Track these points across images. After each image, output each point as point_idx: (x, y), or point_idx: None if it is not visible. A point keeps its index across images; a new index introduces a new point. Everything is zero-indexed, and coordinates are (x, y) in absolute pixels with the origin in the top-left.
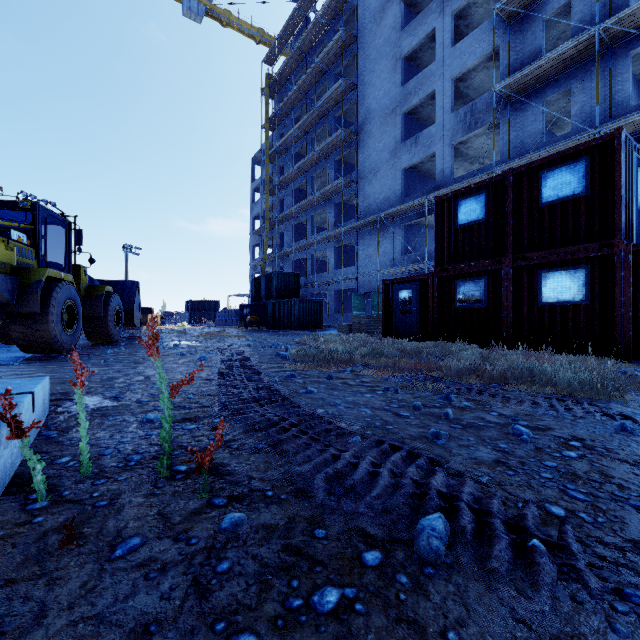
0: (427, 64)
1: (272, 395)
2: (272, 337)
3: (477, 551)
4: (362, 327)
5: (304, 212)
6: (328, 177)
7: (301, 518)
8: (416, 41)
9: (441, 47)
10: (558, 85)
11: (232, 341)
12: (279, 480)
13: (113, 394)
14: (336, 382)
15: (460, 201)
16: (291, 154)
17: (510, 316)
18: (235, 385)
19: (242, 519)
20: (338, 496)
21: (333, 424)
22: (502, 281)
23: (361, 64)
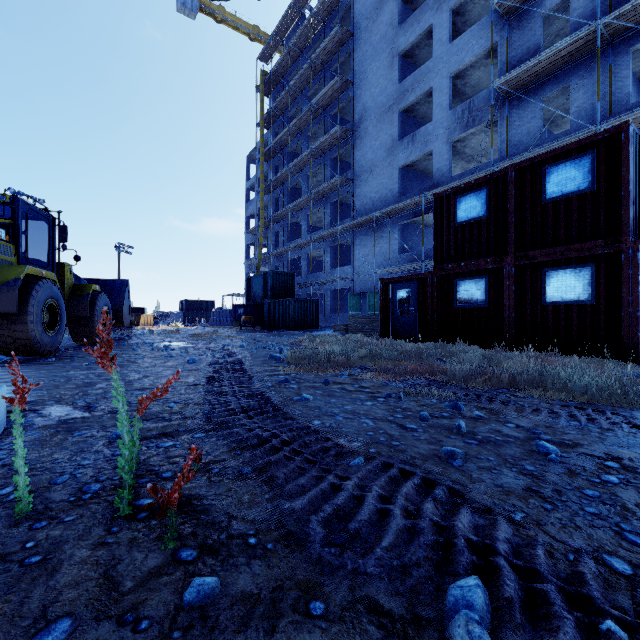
0: (424, 61)
1: (263, 404)
2: (267, 338)
3: (533, 639)
4: (359, 327)
5: (299, 211)
6: (324, 175)
7: (292, 582)
8: (413, 38)
9: (438, 44)
10: (557, 82)
11: (225, 342)
12: (265, 522)
13: (86, 403)
14: (333, 387)
15: (460, 198)
16: (286, 152)
17: (512, 316)
18: (223, 392)
19: (213, 587)
20: (340, 547)
21: (331, 441)
22: (504, 280)
23: (357, 61)
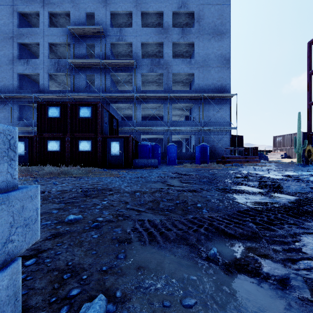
0: (35, 24)
1: None
2: None
3: None
4: None
5: None
6: None
7: None
8: (27, 10)
9: (42, 23)
10: (91, 71)
11: None
12: None
13: None
14: None
15: (49, 107)
16: None
17: (69, 155)
18: None
19: None
20: None
21: None
22: (66, 142)
23: None
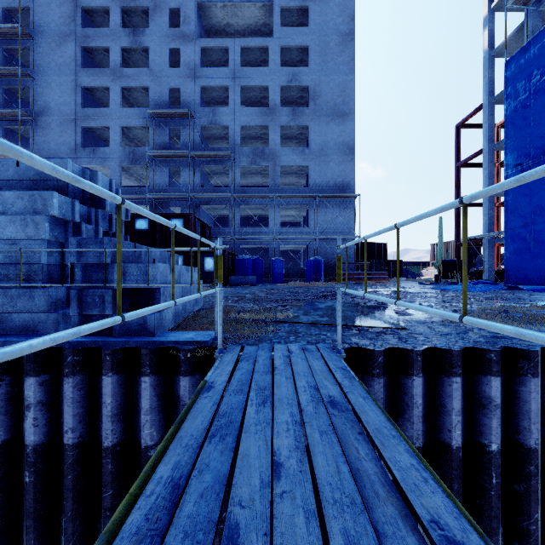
0: (100, 98)
1: None
2: None
3: None
4: None
5: None
6: None
7: None
8: (94, 84)
9: (114, 102)
10: (176, 164)
11: None
12: None
13: None
14: None
15: (137, 219)
16: None
17: None
18: None
19: None
20: None
21: None
22: None
23: (39, 63)
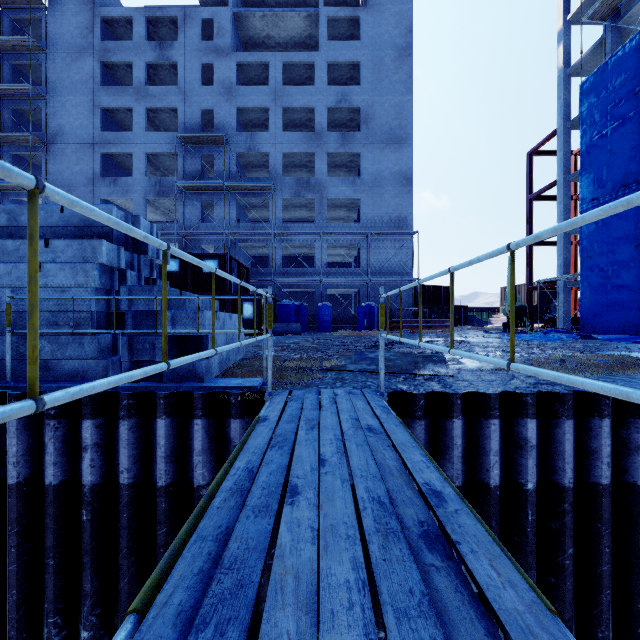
0: (121, 120)
1: None
2: None
3: None
4: None
5: None
6: None
7: None
8: (115, 105)
9: (137, 125)
10: (209, 196)
11: None
12: None
13: None
14: None
15: None
16: None
17: None
18: None
19: None
20: None
21: None
22: None
23: (51, 80)
